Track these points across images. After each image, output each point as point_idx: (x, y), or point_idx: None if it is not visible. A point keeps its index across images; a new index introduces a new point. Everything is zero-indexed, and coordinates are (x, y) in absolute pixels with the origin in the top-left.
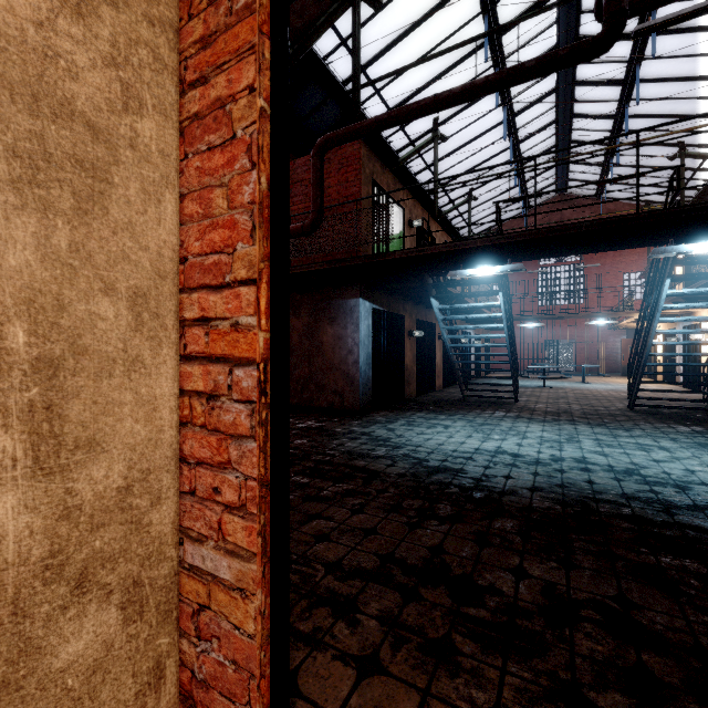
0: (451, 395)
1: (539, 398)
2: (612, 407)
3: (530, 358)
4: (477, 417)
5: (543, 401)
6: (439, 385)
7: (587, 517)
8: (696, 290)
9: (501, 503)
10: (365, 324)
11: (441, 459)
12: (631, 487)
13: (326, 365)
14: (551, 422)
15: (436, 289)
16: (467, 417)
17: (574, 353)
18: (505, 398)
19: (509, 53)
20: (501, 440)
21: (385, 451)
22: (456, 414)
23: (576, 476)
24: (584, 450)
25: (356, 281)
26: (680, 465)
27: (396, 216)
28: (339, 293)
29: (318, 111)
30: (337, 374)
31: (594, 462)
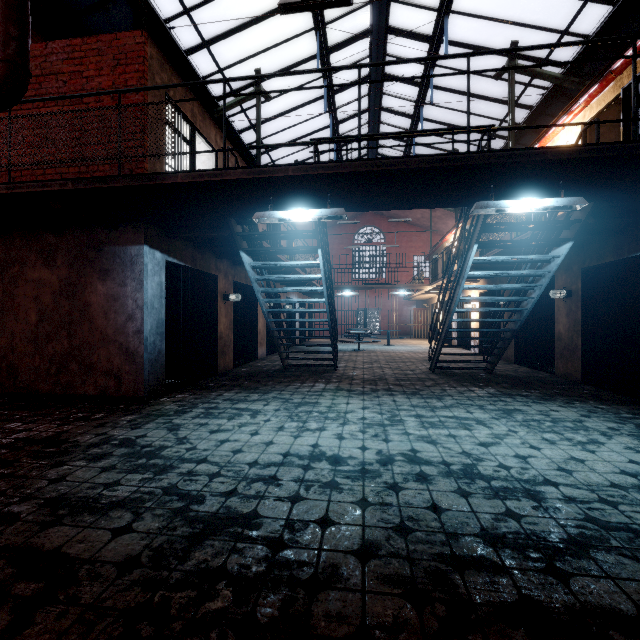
0: (273, 364)
1: (356, 363)
2: (417, 370)
3: (347, 324)
4: (295, 393)
5: (360, 366)
6: (262, 353)
7: (465, 638)
8: (496, 258)
9: (310, 635)
10: (155, 281)
11: (227, 490)
12: (484, 509)
13: (96, 336)
14: (370, 393)
15: (248, 242)
16: (283, 394)
17: (379, 319)
18: (325, 366)
19: (329, 20)
20: (319, 431)
21: (135, 485)
22: (272, 390)
23: (416, 496)
24: (411, 437)
25: (139, 222)
26: (508, 448)
27: (208, 159)
28: (114, 237)
29: (104, 8)
30: (112, 348)
31: (427, 460)
